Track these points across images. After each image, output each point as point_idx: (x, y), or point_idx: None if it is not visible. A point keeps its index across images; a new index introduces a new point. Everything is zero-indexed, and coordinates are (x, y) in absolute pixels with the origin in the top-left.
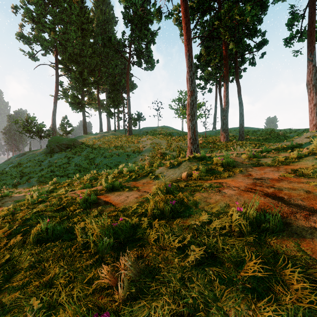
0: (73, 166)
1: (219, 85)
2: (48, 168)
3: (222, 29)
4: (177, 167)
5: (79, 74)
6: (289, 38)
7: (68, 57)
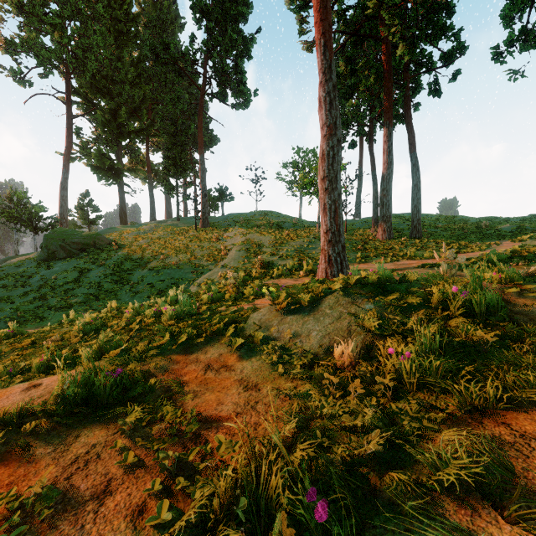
0: (85, 287)
1: (370, 136)
2: (37, 291)
3: (386, 13)
4: (310, 310)
5: (112, 114)
6: (507, 43)
7: (91, 82)
